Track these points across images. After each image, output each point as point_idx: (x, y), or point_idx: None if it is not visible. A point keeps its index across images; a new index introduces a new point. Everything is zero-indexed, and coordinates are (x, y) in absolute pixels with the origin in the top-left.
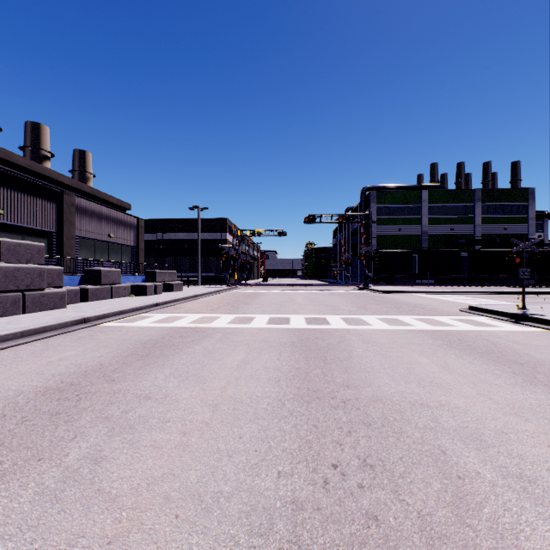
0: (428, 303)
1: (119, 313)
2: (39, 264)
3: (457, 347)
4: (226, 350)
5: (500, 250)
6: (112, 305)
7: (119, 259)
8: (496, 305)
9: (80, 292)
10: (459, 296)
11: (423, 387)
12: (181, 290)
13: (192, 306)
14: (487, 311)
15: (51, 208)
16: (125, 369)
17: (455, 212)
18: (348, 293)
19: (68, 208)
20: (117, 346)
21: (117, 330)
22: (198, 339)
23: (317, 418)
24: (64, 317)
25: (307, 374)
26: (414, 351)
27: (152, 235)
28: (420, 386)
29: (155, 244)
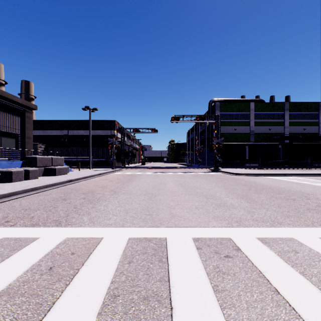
0: (305, 190)
1: None
2: None
3: None
4: None
5: (305, 143)
6: None
7: None
8: None
9: None
10: (303, 178)
11: None
12: (65, 173)
13: (40, 199)
14: None
15: None
16: None
17: (272, 118)
18: (208, 175)
19: None
20: None
21: None
22: None
23: None
24: None
25: None
26: None
27: (60, 131)
28: None
29: (63, 138)
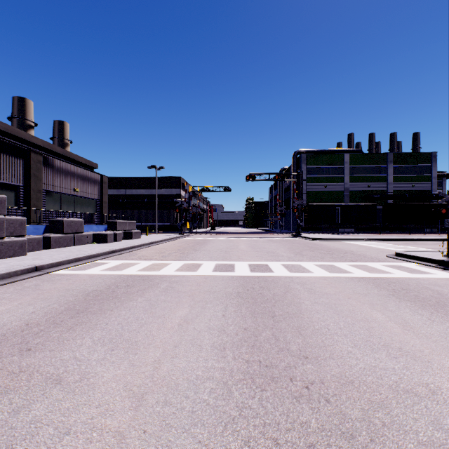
0: (356, 250)
1: (75, 260)
2: (0, 214)
3: (405, 298)
4: (169, 303)
5: (409, 204)
6: (71, 252)
7: (84, 211)
8: (419, 252)
9: (43, 240)
10: (379, 242)
11: (395, 358)
12: (140, 237)
13: (146, 252)
14: (414, 257)
15: (19, 164)
16: (51, 332)
17: (372, 172)
18: (284, 240)
19: (35, 164)
20: (56, 299)
21: (66, 279)
22: (143, 290)
23: (276, 421)
24: (17, 265)
25: (256, 337)
26: (364, 304)
27: (117, 190)
28: (391, 356)
29: (120, 198)
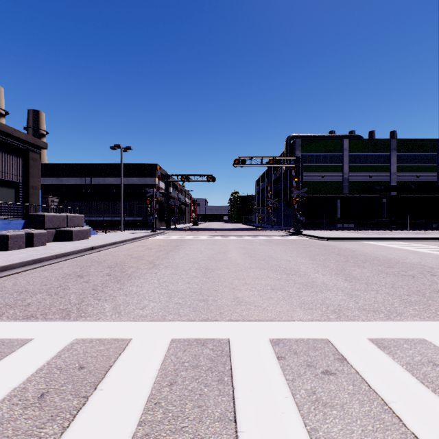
0: (427, 262)
1: None
2: None
3: None
4: None
5: (419, 196)
6: None
7: None
8: None
9: None
10: (419, 244)
11: None
12: (86, 237)
13: (44, 276)
14: None
15: None
16: None
17: (373, 161)
18: (286, 240)
19: None
20: None
21: None
22: None
23: None
24: None
25: None
26: None
27: (80, 179)
28: None
29: (84, 188)
